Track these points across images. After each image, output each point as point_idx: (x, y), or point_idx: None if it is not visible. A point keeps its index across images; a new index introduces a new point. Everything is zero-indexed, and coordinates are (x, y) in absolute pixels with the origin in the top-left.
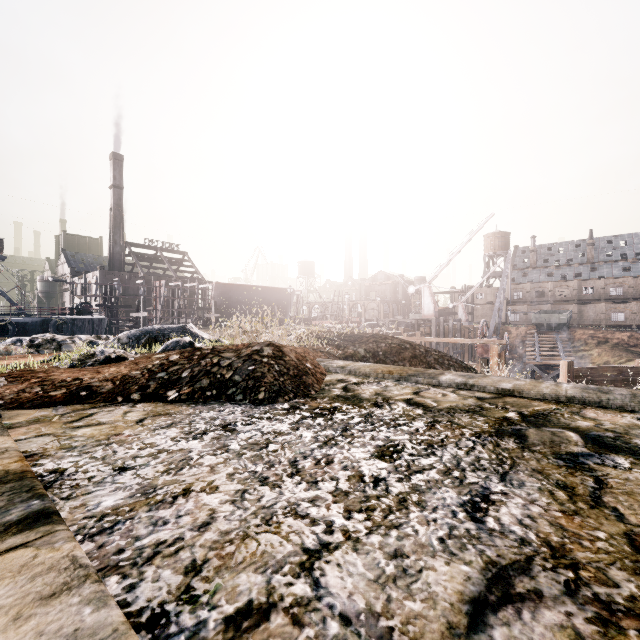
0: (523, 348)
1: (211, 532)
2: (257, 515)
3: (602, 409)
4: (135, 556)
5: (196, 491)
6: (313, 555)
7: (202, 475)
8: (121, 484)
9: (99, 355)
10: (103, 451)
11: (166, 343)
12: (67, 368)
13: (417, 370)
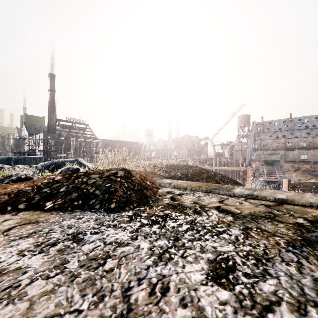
0: (258, 172)
1: None
2: None
3: None
4: None
5: None
6: None
7: None
8: None
9: (14, 176)
10: None
11: (61, 169)
12: None
13: (216, 185)
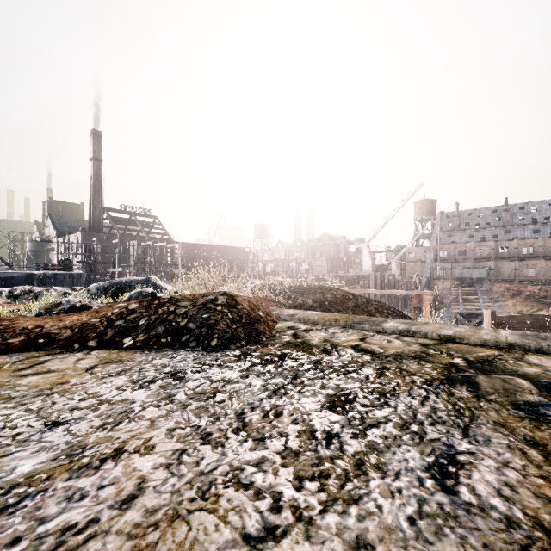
0: (448, 299)
1: (134, 510)
2: (193, 484)
3: (543, 355)
4: (31, 550)
5: (129, 452)
6: (255, 546)
7: (140, 431)
8: (47, 443)
9: (65, 304)
10: (41, 402)
11: (130, 293)
12: (33, 316)
13: (362, 318)
